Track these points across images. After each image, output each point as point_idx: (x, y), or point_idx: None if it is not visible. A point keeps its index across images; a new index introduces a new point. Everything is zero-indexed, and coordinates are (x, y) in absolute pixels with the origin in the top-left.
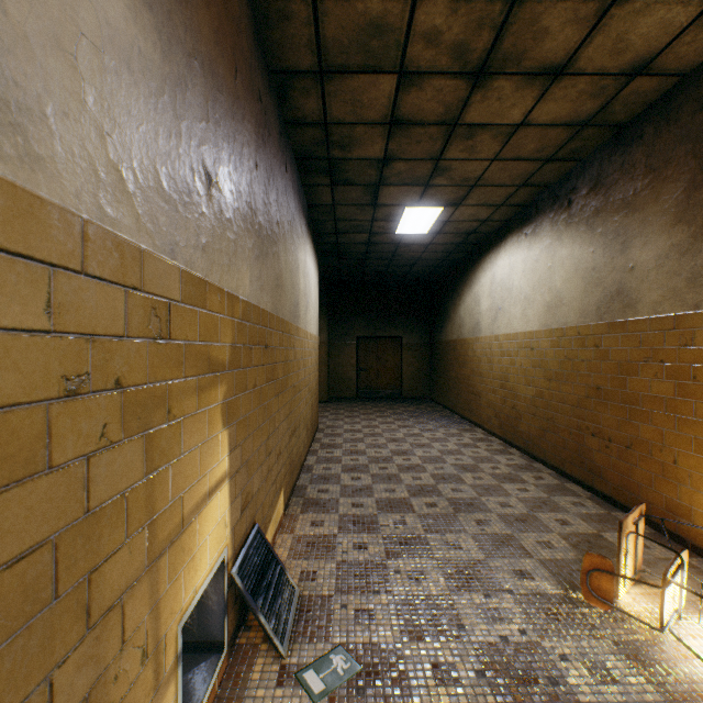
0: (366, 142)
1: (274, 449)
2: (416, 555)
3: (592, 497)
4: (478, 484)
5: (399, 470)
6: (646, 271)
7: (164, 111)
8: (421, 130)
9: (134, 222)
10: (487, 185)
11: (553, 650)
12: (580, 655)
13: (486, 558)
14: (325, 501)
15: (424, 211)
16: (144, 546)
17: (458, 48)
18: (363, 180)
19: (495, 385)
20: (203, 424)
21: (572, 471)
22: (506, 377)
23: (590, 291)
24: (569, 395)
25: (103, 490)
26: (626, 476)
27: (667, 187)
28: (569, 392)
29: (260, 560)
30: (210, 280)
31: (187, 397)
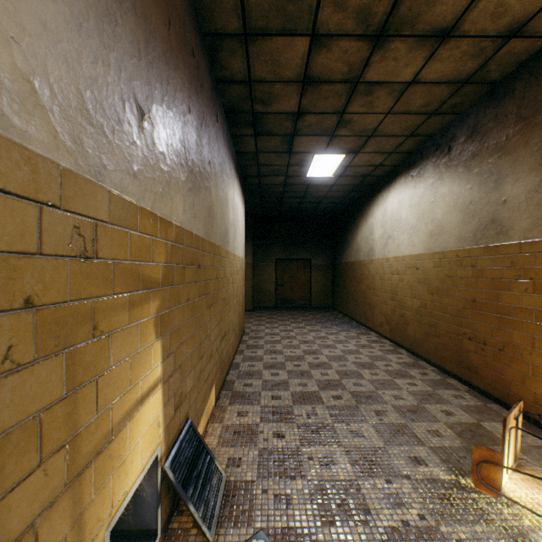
0: (283, 98)
1: (206, 353)
2: (326, 442)
3: (469, 390)
4: (375, 379)
5: (310, 367)
6: (517, 204)
7: (89, 36)
8: (328, 87)
9: (50, 138)
10: (381, 135)
11: (450, 535)
12: (474, 540)
13: (385, 446)
14: (249, 394)
15: (330, 157)
16: (64, 464)
17: (362, 12)
18: (280, 131)
19: (387, 297)
20: (135, 337)
21: (452, 369)
22: (396, 291)
23: (467, 221)
24: (449, 307)
25: (7, 416)
26: (499, 374)
27: (536, 132)
28: (449, 304)
29: (192, 452)
30: (142, 205)
31: (116, 312)
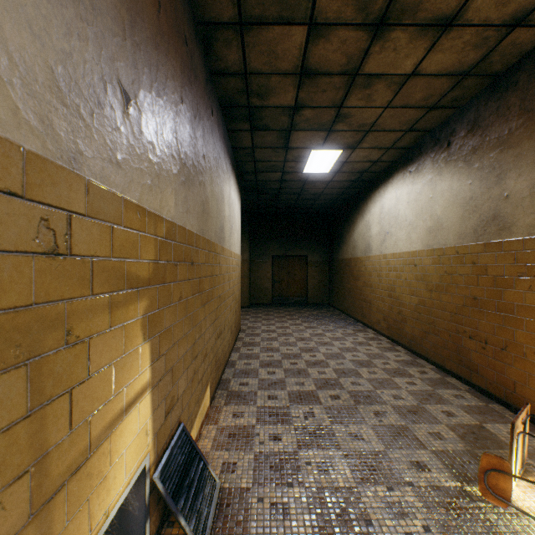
0: (280, 91)
1: (200, 352)
2: (324, 446)
3: (470, 389)
4: (373, 378)
5: (307, 365)
6: (520, 199)
7: (60, 4)
8: (326, 79)
9: (9, 115)
10: (379, 130)
11: None
12: None
13: (385, 449)
14: (245, 393)
15: (327, 153)
16: (27, 492)
17: None
18: (277, 126)
19: (384, 294)
20: (118, 340)
21: (451, 367)
22: (393, 288)
23: (468, 217)
24: (448, 304)
25: None
26: (501, 373)
27: None
28: (448, 301)
29: (184, 459)
30: (127, 197)
31: (95, 315)
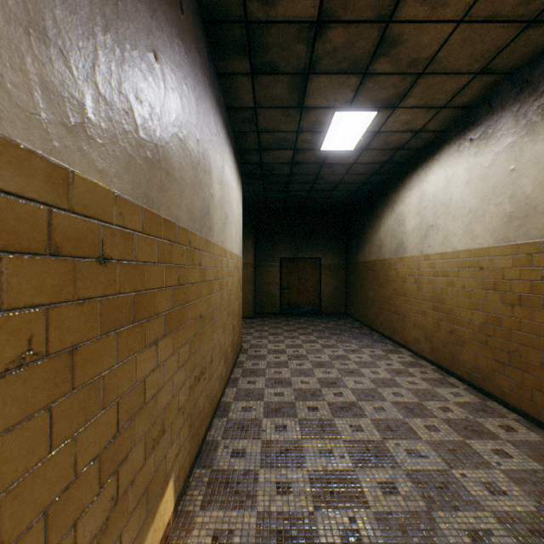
0: None
1: (139, 442)
2: None
3: None
4: (437, 441)
5: (332, 413)
6: None
7: None
8: None
9: None
10: (437, 71)
11: None
12: None
13: None
14: (239, 477)
15: (355, 117)
16: None
17: None
18: (289, 64)
19: (426, 306)
20: None
21: None
22: (441, 299)
23: None
24: None
25: None
26: None
27: None
28: None
29: None
30: None
31: None
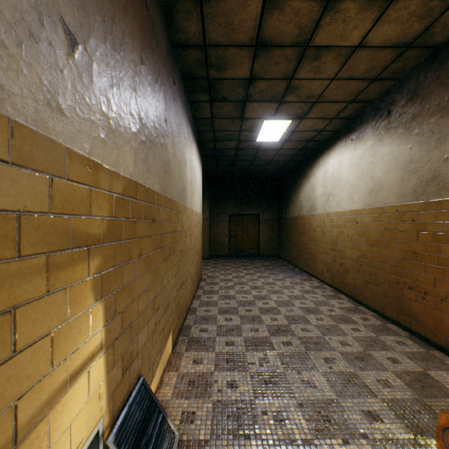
0: (236, 63)
1: (161, 304)
2: (279, 394)
3: (410, 336)
4: (320, 325)
5: (260, 312)
6: None
7: None
8: (279, 51)
9: None
10: (325, 101)
11: None
12: None
13: (337, 398)
14: (205, 340)
15: (277, 123)
16: None
17: None
18: (233, 97)
19: (327, 248)
20: (60, 305)
21: (391, 315)
22: (336, 242)
23: (407, 178)
24: (389, 257)
25: None
26: (441, 322)
27: None
28: (389, 255)
29: (142, 415)
30: (73, 148)
31: (25, 279)
